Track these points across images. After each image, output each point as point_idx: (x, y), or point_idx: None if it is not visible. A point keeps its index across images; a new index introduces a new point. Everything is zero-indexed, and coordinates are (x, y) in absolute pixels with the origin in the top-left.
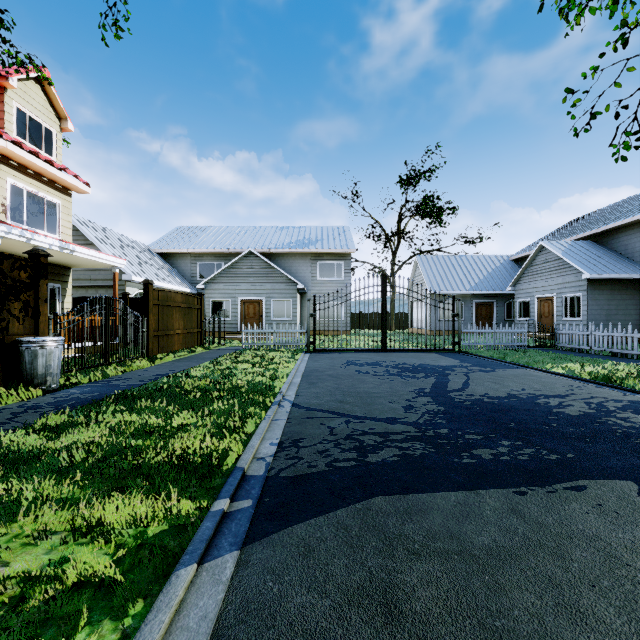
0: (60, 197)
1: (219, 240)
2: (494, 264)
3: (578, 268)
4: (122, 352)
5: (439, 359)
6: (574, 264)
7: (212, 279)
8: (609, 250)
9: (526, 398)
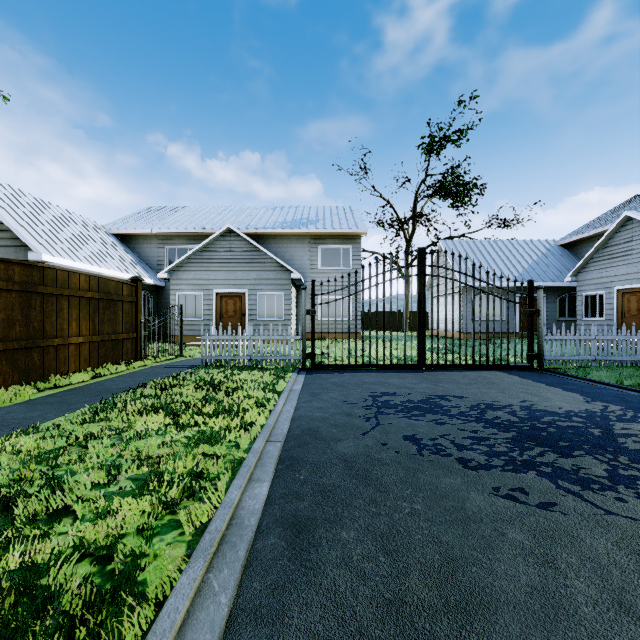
0: None
1: (195, 219)
2: (539, 250)
3: None
4: None
5: (537, 390)
6: None
7: (179, 266)
8: None
9: None
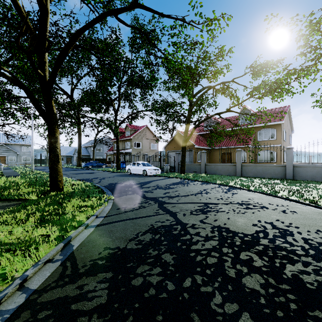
0: None
1: None
2: (73, 149)
3: None
4: None
5: None
6: None
7: None
8: (87, 150)
9: None
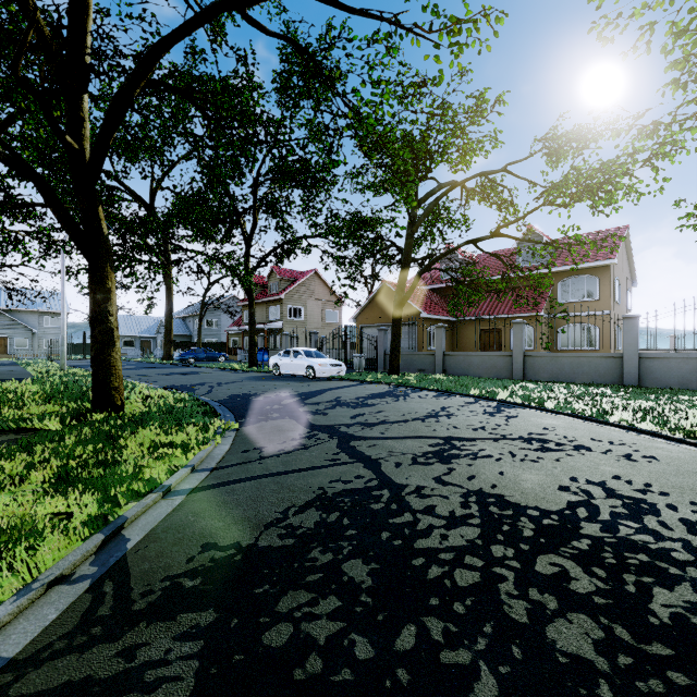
0: None
1: None
2: (155, 321)
3: None
4: None
5: None
6: None
7: None
8: (185, 324)
9: None
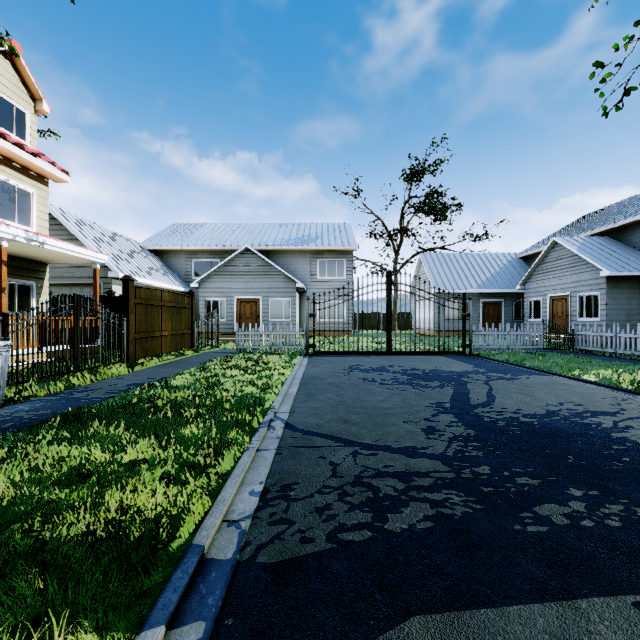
0: (35, 186)
1: (215, 237)
2: (501, 262)
3: (596, 265)
4: (101, 356)
5: (451, 363)
6: (591, 261)
7: (207, 277)
8: (627, 246)
9: (570, 416)
